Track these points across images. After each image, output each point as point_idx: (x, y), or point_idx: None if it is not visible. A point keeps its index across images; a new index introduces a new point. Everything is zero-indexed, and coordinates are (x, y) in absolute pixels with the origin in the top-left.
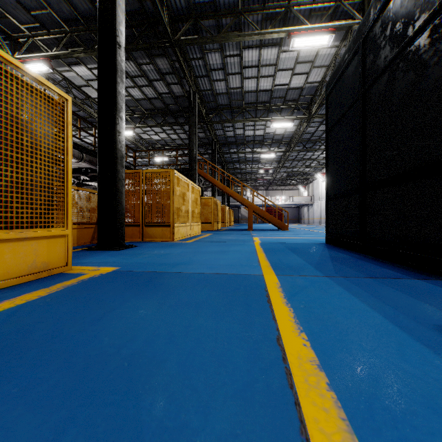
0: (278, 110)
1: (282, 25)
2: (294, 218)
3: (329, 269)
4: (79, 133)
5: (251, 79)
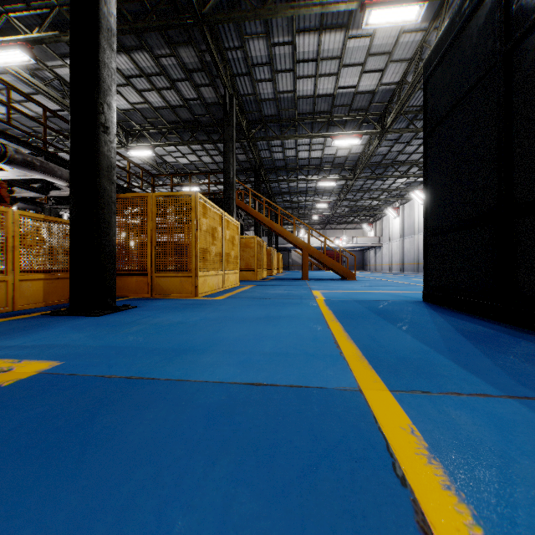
0: (341, 124)
1: None
2: (357, 264)
3: (491, 369)
4: None
5: (306, 79)
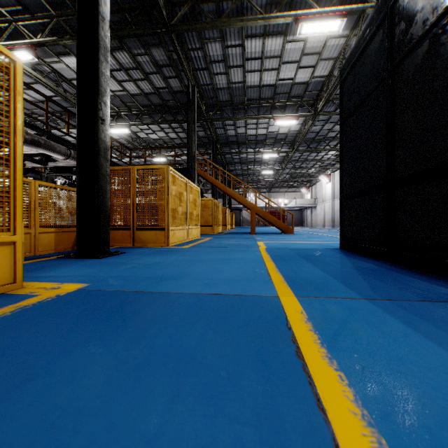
0: (282, 107)
1: (288, 11)
2: (297, 221)
3: (363, 286)
4: (67, 128)
5: (253, 73)
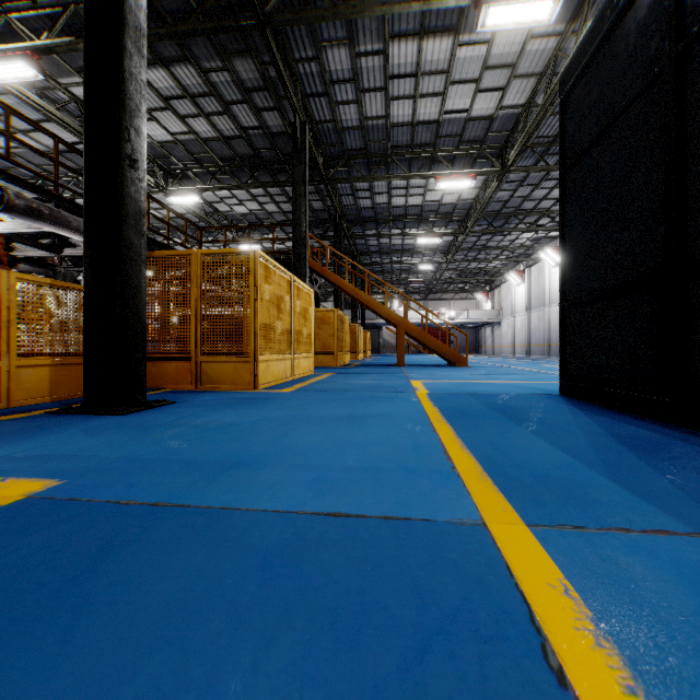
0: (449, 160)
1: None
2: (469, 346)
3: (668, 492)
4: None
5: (402, 101)
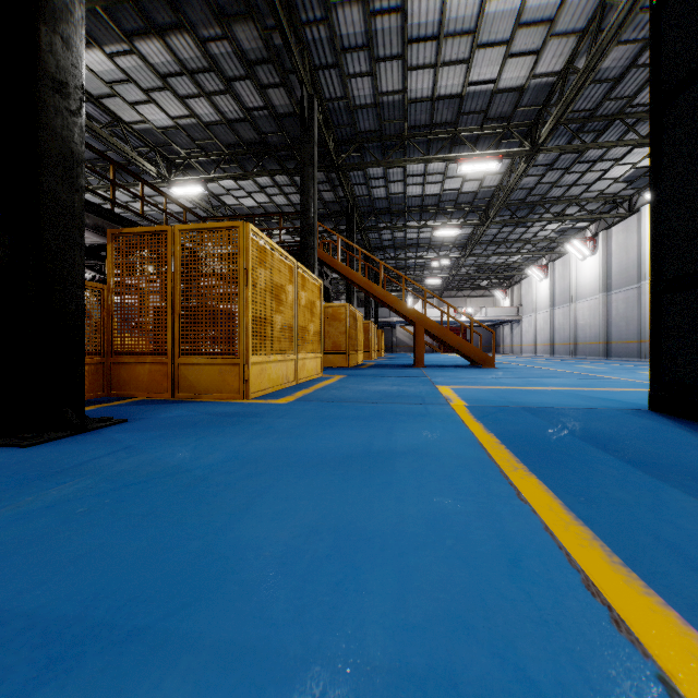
0: (471, 142)
1: None
2: (486, 344)
3: None
4: None
5: (422, 71)
